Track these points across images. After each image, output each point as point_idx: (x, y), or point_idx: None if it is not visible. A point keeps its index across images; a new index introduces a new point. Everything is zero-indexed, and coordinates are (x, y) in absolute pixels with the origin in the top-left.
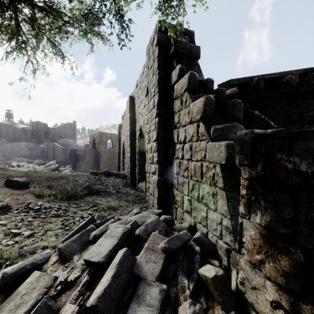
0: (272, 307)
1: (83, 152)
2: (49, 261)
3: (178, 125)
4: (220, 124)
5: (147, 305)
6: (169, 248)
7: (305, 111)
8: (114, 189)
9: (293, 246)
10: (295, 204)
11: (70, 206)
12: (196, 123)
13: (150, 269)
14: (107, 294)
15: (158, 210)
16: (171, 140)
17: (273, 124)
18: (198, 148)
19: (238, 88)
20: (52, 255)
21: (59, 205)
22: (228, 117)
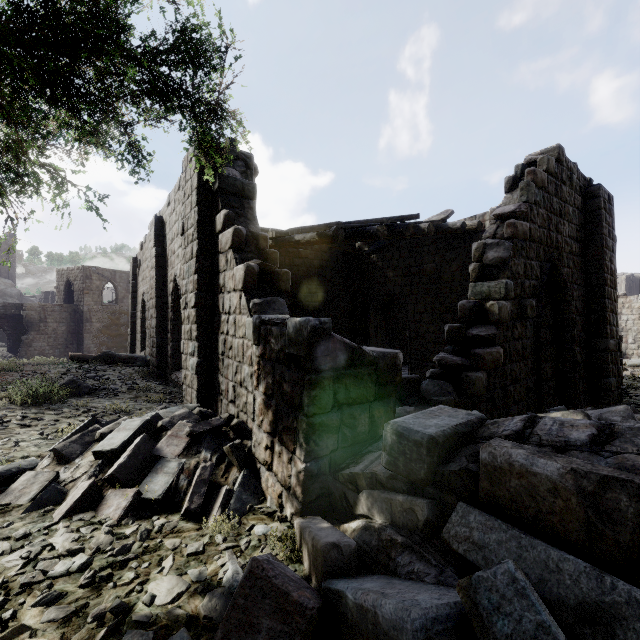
0: (265, 451)
1: (40, 311)
2: (40, 466)
3: (224, 290)
4: (265, 296)
5: (165, 472)
6: (194, 431)
7: (426, 261)
8: (125, 384)
9: (272, 401)
10: (273, 372)
11: (44, 413)
12: (239, 293)
13: (171, 450)
14: (124, 467)
15: (194, 404)
16: (217, 307)
17: (392, 276)
18: (241, 323)
19: (317, 235)
20: (41, 461)
21: (22, 413)
22: (275, 288)
